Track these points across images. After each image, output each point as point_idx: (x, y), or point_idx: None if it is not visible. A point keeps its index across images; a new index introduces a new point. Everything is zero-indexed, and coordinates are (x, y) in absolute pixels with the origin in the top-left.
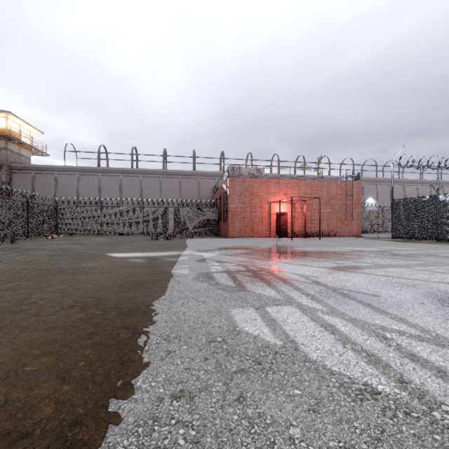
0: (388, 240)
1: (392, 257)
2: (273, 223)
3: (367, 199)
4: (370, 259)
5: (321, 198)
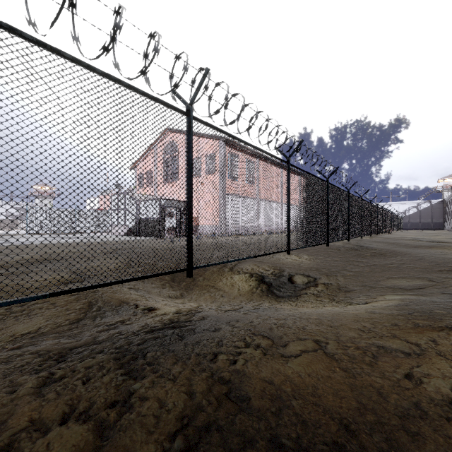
0: None
1: None
2: None
3: None
4: None
5: None
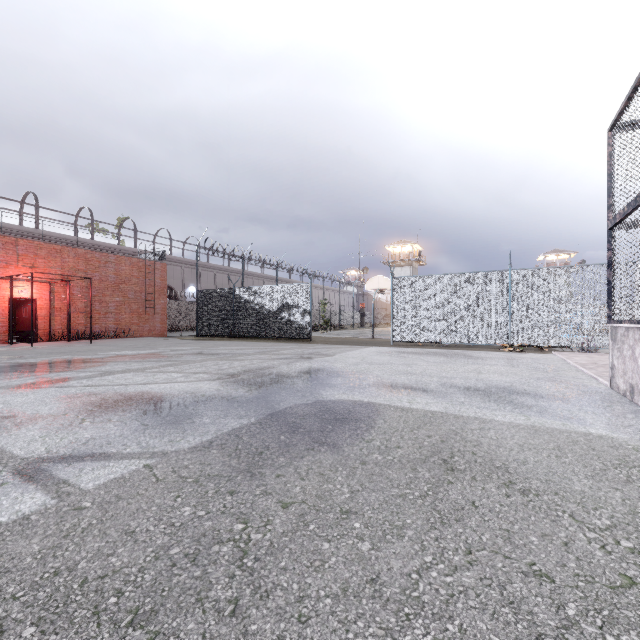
0: (189, 339)
1: (150, 359)
2: (3, 317)
3: (188, 287)
4: (114, 365)
5: (106, 279)
